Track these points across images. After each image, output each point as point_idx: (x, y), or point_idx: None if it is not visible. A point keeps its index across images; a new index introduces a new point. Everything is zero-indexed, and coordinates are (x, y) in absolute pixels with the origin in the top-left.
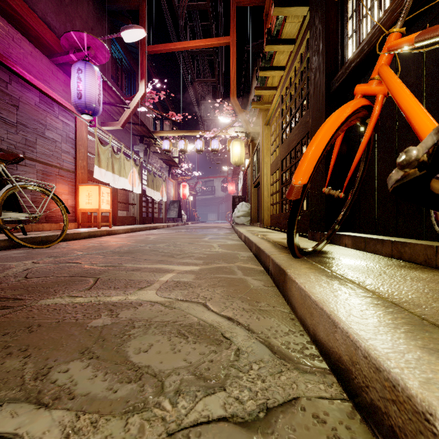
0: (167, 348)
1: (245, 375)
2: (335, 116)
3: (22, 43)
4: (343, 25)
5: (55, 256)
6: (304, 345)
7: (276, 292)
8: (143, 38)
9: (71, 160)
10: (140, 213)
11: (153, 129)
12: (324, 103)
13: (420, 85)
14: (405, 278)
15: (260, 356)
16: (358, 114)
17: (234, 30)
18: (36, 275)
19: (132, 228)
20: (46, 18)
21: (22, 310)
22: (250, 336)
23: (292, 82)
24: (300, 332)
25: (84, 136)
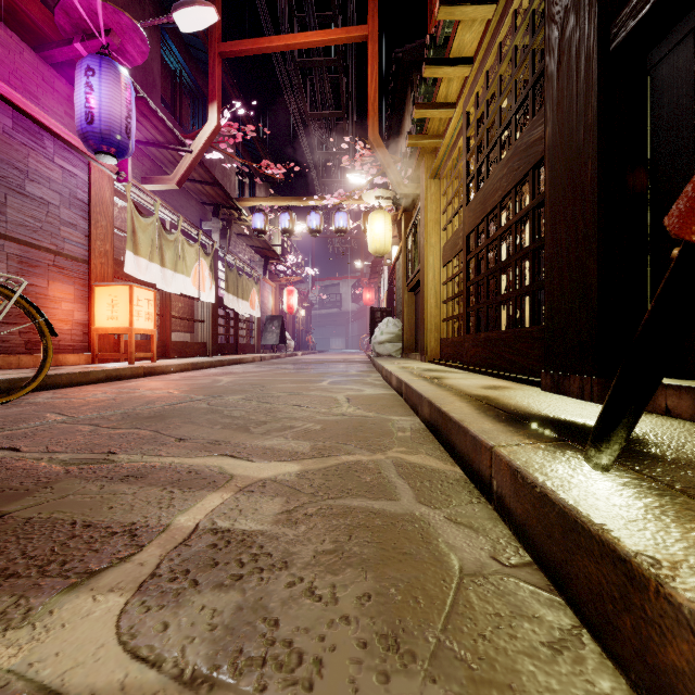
0: None
1: None
2: None
3: None
4: None
5: None
6: None
7: (556, 608)
8: (215, 29)
9: (81, 240)
10: (213, 337)
11: (237, 196)
12: (593, 75)
13: None
14: None
15: None
16: None
17: (374, 14)
18: None
19: (196, 362)
20: None
21: None
22: None
23: (491, 80)
24: None
25: (107, 197)
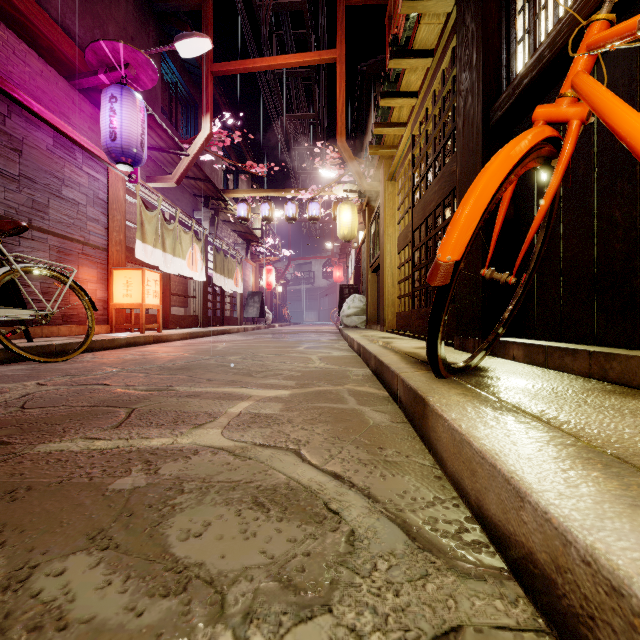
0: (233, 530)
1: (365, 582)
2: (505, 152)
3: (28, 58)
4: (510, 22)
5: (72, 374)
6: (461, 524)
7: (409, 432)
8: (208, 53)
9: (101, 232)
10: (204, 311)
11: (223, 188)
12: (479, 142)
13: (635, 108)
14: (622, 412)
15: (390, 544)
16: (540, 150)
17: (342, 40)
18: (38, 404)
19: (192, 332)
20: (64, 22)
21: (6, 461)
22: (371, 508)
23: (429, 114)
24: (453, 500)
25: (121, 196)
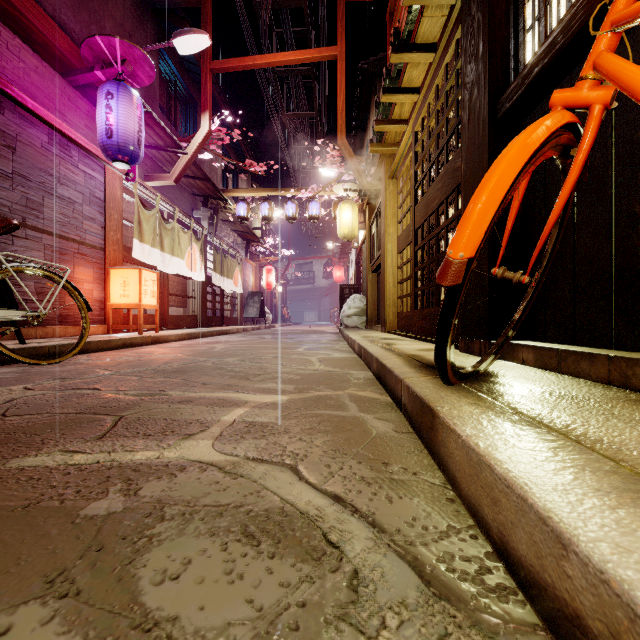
0: (217, 570)
1: None
2: (523, 137)
3: (23, 53)
4: (518, 10)
5: (63, 377)
6: (482, 562)
7: (415, 444)
8: (207, 50)
9: (98, 231)
10: (203, 311)
11: (222, 187)
12: (486, 135)
13: None
14: None
15: (400, 591)
16: (560, 137)
17: (342, 37)
18: (21, 411)
19: (191, 332)
20: (60, 17)
21: None
22: (376, 540)
23: (432, 110)
24: (470, 530)
25: (118, 195)
